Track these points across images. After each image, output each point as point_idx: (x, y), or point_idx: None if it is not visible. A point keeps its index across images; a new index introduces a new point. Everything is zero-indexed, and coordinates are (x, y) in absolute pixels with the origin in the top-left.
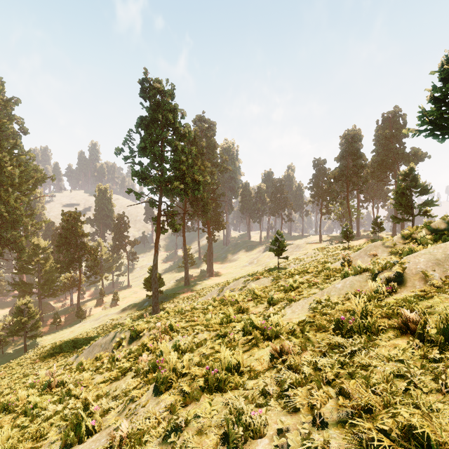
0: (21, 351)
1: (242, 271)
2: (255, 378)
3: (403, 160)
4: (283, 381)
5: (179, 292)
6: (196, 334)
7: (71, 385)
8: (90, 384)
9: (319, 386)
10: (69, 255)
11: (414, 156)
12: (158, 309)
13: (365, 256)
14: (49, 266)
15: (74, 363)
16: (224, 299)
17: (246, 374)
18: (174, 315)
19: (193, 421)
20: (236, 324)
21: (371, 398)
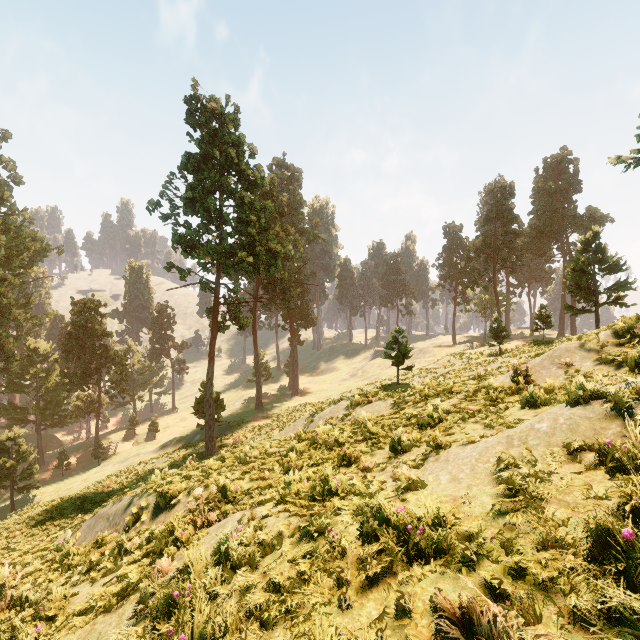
0: (6, 510)
1: (341, 388)
2: None
3: (574, 225)
4: None
5: (247, 419)
6: (264, 517)
7: (18, 622)
8: (63, 612)
9: None
10: (83, 365)
11: (590, 219)
12: (214, 447)
13: (552, 366)
14: (53, 382)
15: (64, 547)
16: (315, 439)
17: None
18: (232, 465)
19: None
20: (342, 503)
21: None
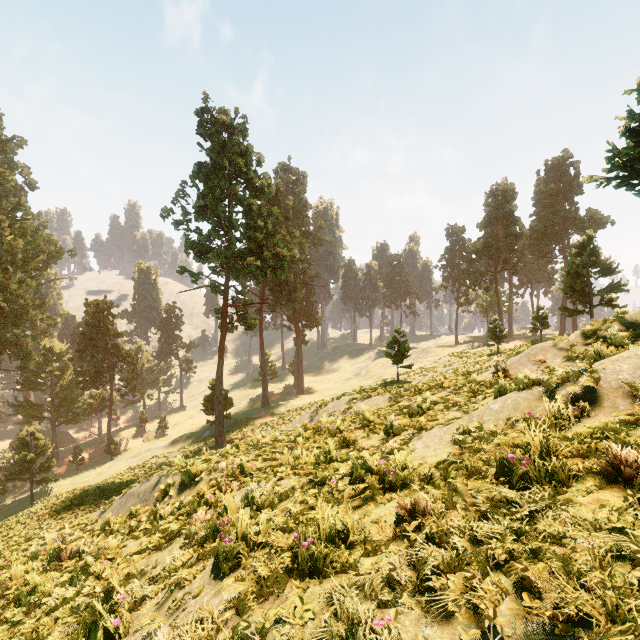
0: (26, 501)
1: (344, 387)
2: (374, 554)
3: (575, 227)
4: (422, 562)
5: (254, 416)
6: (279, 479)
7: (90, 558)
8: (119, 555)
9: (483, 573)
10: (96, 364)
11: (591, 221)
12: (223, 441)
13: (528, 363)
14: (67, 380)
15: (99, 522)
16: (319, 427)
17: (359, 548)
18: (246, 450)
19: (275, 632)
20: (340, 465)
21: (583, 601)
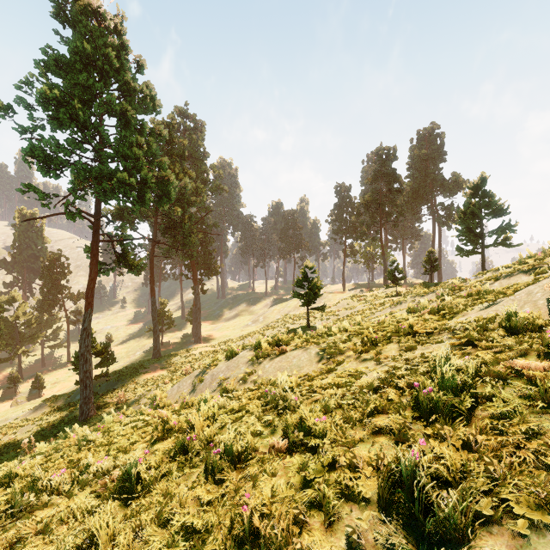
0: None
1: (243, 334)
2: None
3: (443, 187)
4: None
5: (140, 371)
6: None
7: None
8: None
9: None
10: None
11: (454, 183)
12: (91, 409)
13: None
14: None
15: None
16: (186, 440)
17: None
18: None
19: None
20: None
21: None
